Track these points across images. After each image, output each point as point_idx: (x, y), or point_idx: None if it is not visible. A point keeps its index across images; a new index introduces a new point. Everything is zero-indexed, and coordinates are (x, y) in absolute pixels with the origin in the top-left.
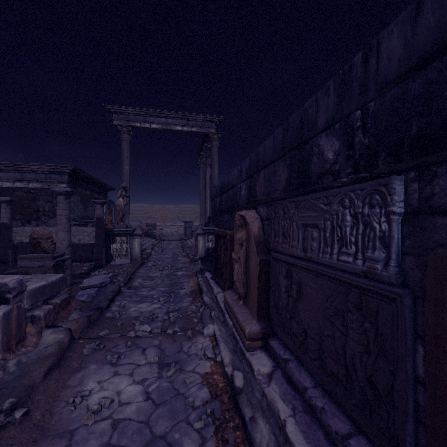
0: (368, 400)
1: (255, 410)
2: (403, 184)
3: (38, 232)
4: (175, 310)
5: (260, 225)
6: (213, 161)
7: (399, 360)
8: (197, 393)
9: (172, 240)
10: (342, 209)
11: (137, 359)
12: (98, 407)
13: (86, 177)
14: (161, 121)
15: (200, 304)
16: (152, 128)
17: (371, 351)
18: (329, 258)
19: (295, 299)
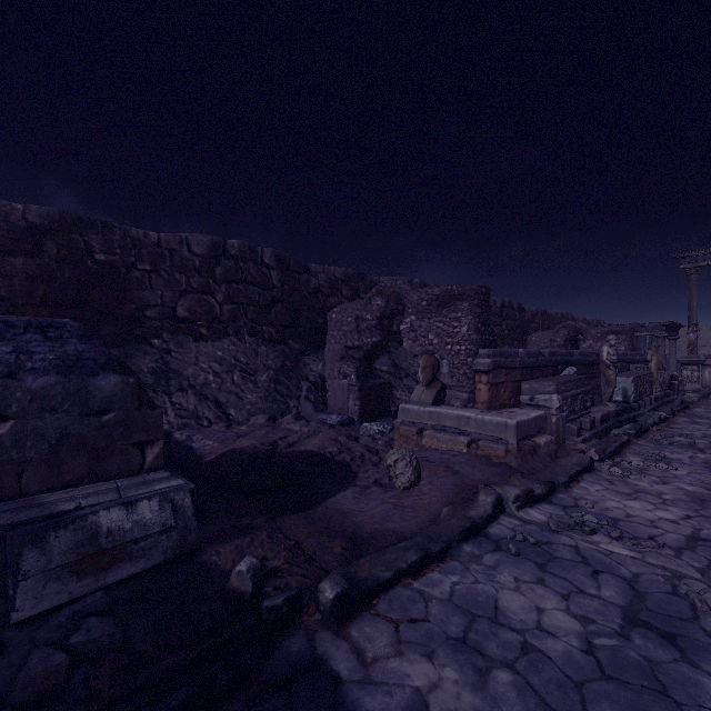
0: None
1: None
2: None
3: None
4: None
5: None
6: None
7: None
8: None
9: None
10: None
11: None
12: None
13: (672, 324)
14: None
15: None
16: None
17: None
18: None
19: None
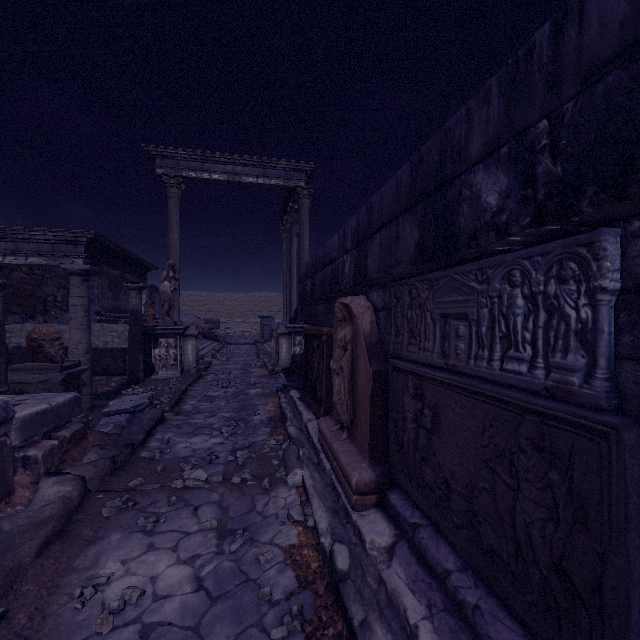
0: (555, 598)
1: (368, 608)
2: (619, 241)
3: (39, 330)
4: (245, 447)
5: (373, 318)
6: (302, 228)
7: (614, 535)
8: (276, 579)
9: (242, 344)
10: (509, 288)
11: (184, 523)
12: (119, 604)
13: (115, 250)
14: (226, 170)
15: (282, 438)
16: (213, 179)
17: (562, 519)
18: (486, 366)
19: (430, 432)
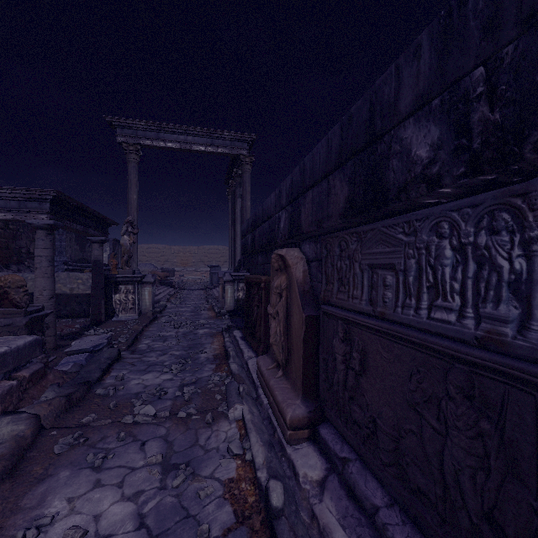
0: None
1: None
2: None
3: (5, 278)
4: (192, 382)
5: (305, 268)
6: (244, 190)
7: None
8: (215, 514)
9: (194, 289)
10: (437, 240)
11: (131, 459)
12: None
13: (77, 207)
14: (179, 139)
15: (225, 374)
16: (167, 147)
17: (494, 469)
18: (413, 314)
19: (358, 373)
